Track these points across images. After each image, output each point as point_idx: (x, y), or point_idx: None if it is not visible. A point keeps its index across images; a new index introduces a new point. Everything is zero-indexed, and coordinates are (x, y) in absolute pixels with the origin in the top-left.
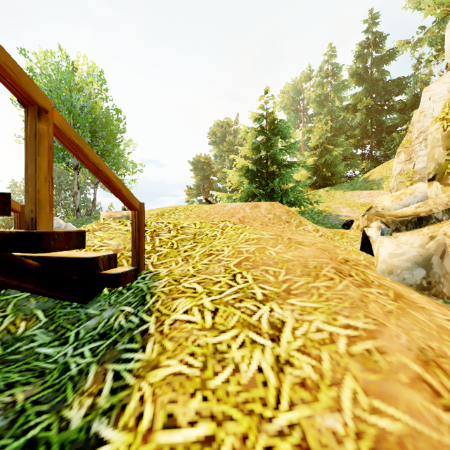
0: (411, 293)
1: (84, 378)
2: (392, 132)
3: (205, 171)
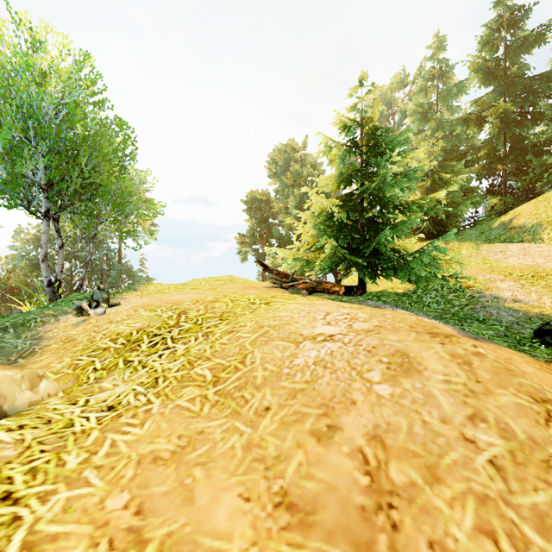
0: None
1: None
2: (542, 152)
3: (263, 211)
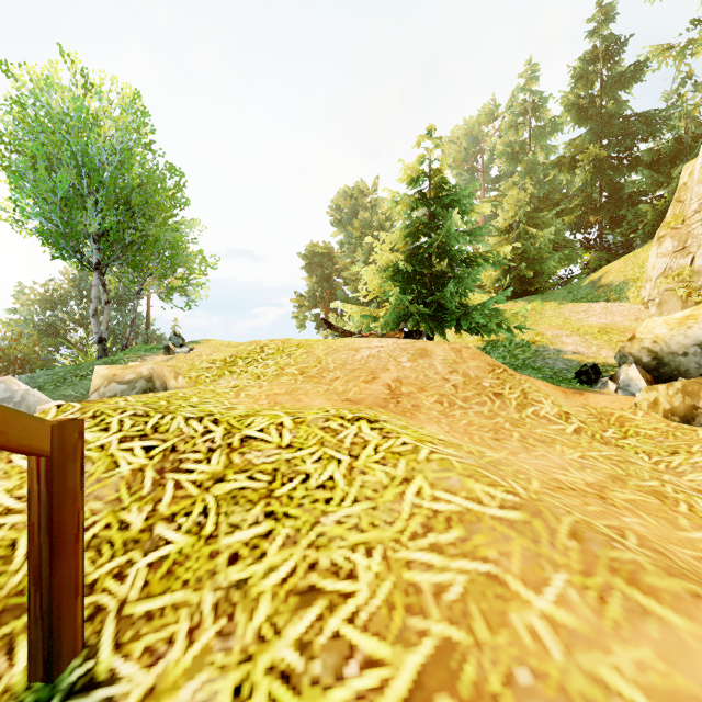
0: None
1: None
2: (638, 203)
3: (325, 268)
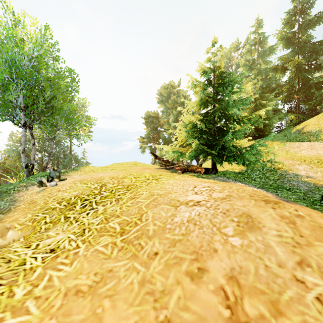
0: None
1: None
2: (321, 88)
3: (154, 123)
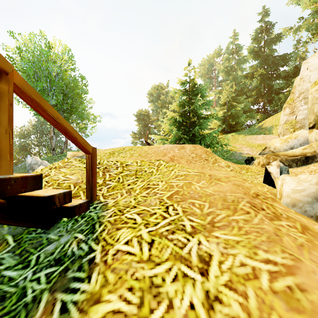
0: (314, 224)
1: (36, 307)
2: (279, 93)
3: (145, 121)
